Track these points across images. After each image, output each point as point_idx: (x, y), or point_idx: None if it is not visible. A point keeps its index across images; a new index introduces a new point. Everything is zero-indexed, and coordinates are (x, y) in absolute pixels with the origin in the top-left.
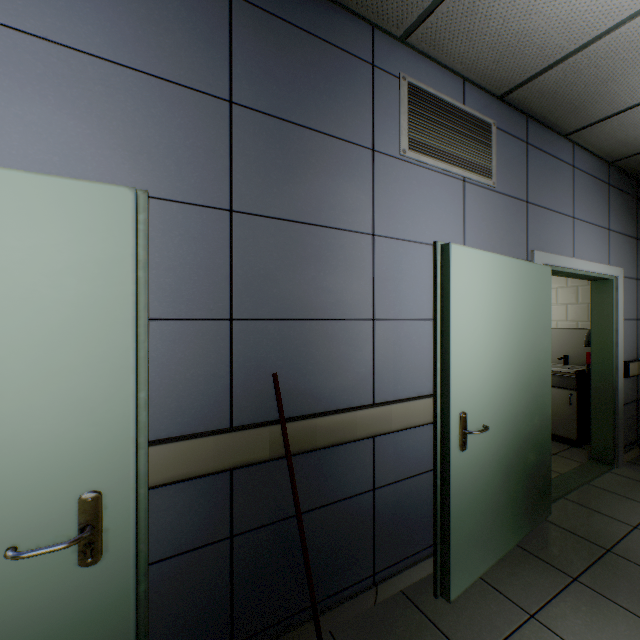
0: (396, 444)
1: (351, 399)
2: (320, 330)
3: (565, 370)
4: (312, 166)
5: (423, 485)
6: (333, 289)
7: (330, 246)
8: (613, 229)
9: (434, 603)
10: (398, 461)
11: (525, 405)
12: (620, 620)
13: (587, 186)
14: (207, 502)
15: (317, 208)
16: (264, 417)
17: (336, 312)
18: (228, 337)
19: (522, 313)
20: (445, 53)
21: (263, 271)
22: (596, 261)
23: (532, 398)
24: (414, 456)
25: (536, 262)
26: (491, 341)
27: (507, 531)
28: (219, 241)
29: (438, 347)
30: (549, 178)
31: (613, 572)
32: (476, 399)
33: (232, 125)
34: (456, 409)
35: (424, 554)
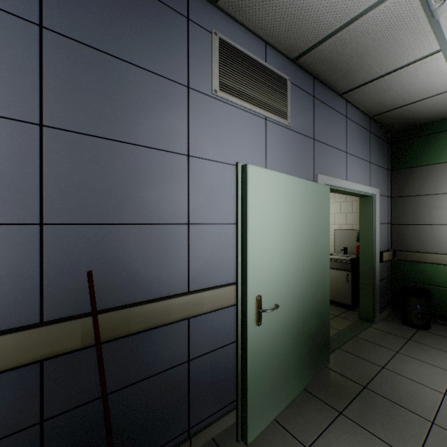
0: (209, 322)
1: (168, 289)
2: (137, 233)
3: (344, 258)
4: (129, 94)
5: (232, 352)
6: (150, 198)
7: (147, 162)
8: (373, 162)
9: (236, 446)
10: (211, 336)
11: (310, 286)
12: (368, 443)
13: (356, 131)
14: (13, 394)
15: (134, 130)
16: (79, 310)
17: (153, 218)
18: (38, 240)
19: (308, 219)
20: (248, 18)
21: (78, 181)
22: (362, 183)
23: (315, 280)
24: (225, 330)
25: (320, 182)
26: (283, 240)
27: (296, 380)
28: (27, 152)
29: (239, 245)
30: (330, 123)
31: (366, 404)
32: (270, 284)
33: (42, 47)
34: (253, 293)
35: (233, 405)
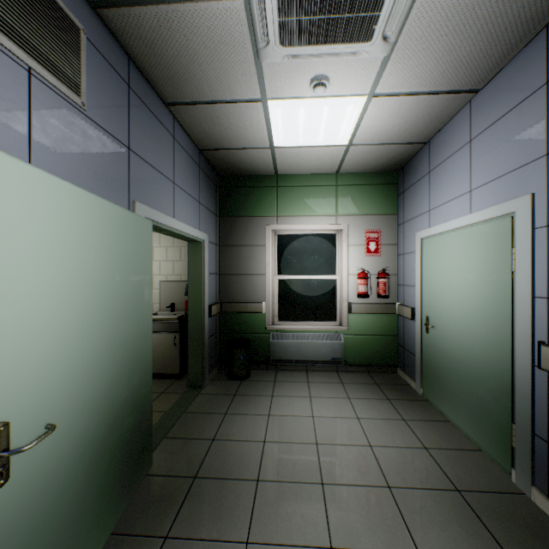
0: None
1: None
2: None
3: (172, 316)
4: None
5: None
6: None
7: None
8: (203, 203)
9: None
10: None
11: (123, 368)
12: None
13: (185, 161)
14: None
15: None
16: None
17: None
18: None
19: (119, 265)
20: None
21: None
22: (192, 225)
23: (132, 357)
24: None
25: (139, 214)
26: (68, 301)
27: (97, 532)
28: None
29: None
30: (153, 136)
31: (198, 501)
32: (37, 390)
33: None
34: None
35: None
